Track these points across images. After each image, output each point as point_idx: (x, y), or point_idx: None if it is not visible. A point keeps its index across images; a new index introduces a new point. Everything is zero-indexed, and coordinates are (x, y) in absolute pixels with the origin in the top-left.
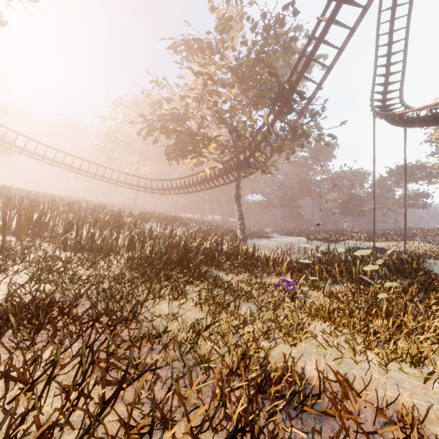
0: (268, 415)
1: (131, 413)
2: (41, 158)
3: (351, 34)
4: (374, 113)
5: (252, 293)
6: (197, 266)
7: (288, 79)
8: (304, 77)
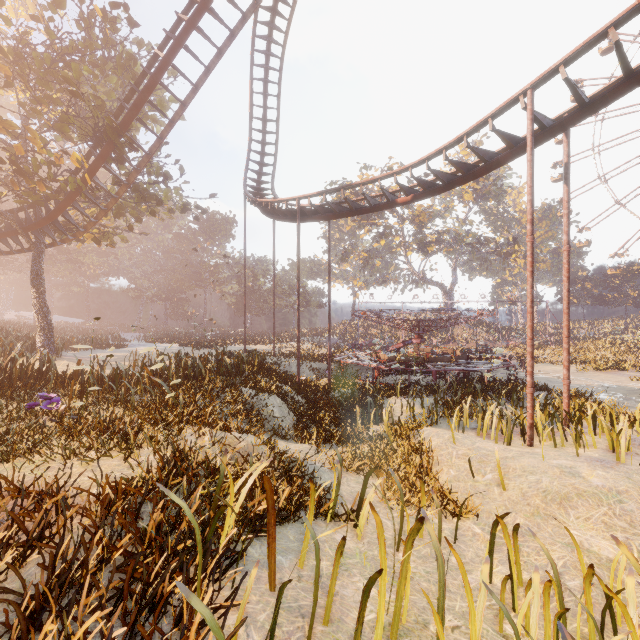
0: None
1: None
2: None
3: (195, 91)
4: (245, 193)
5: None
6: None
7: (117, 112)
8: (138, 120)
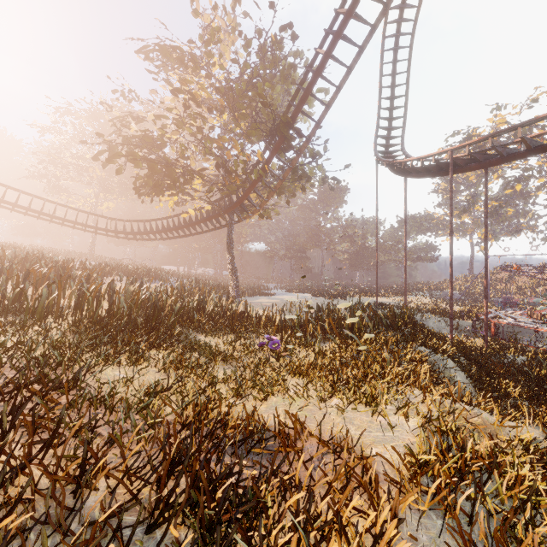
0: (217, 458)
1: (61, 459)
2: None
3: (348, 73)
4: (377, 159)
5: (233, 355)
6: (169, 327)
7: (285, 111)
8: (302, 113)
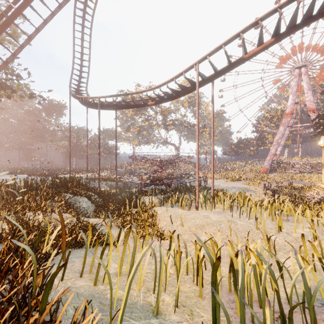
0: None
1: None
2: None
3: (37, 31)
4: (70, 91)
5: None
6: None
7: None
8: None
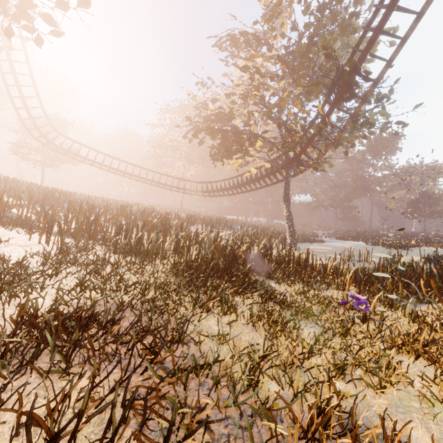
0: None
1: None
2: (100, 166)
3: None
4: None
5: (311, 310)
6: (246, 274)
7: (348, 60)
8: (370, 55)
